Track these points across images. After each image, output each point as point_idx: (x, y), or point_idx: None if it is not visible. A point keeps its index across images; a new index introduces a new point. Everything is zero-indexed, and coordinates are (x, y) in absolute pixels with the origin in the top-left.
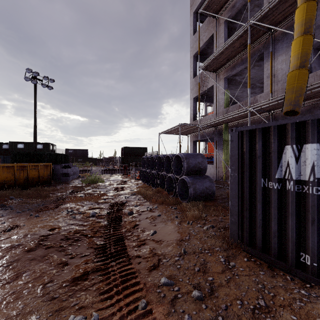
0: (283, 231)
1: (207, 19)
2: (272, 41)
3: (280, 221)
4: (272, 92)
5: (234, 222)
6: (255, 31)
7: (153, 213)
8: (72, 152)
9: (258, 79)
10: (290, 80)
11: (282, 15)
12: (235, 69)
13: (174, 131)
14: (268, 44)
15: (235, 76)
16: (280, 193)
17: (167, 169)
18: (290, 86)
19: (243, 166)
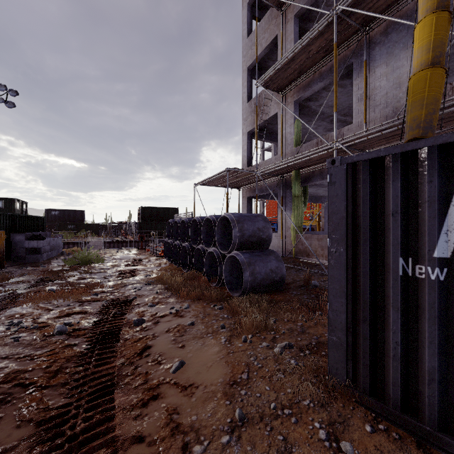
0: (452, 371)
1: (268, 13)
2: (366, 45)
3: (444, 348)
4: (367, 122)
5: (337, 344)
6: (342, 27)
7: (181, 320)
8: (57, 214)
9: (340, 109)
10: (416, 86)
11: (384, 2)
12: (311, 88)
13: (219, 182)
14: (360, 49)
15: (308, 101)
16: (445, 290)
17: (207, 240)
18: (416, 96)
19: (357, 232)
